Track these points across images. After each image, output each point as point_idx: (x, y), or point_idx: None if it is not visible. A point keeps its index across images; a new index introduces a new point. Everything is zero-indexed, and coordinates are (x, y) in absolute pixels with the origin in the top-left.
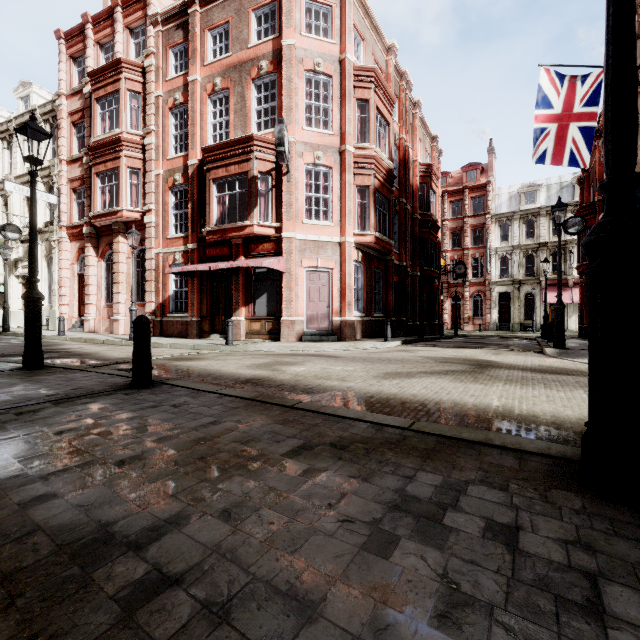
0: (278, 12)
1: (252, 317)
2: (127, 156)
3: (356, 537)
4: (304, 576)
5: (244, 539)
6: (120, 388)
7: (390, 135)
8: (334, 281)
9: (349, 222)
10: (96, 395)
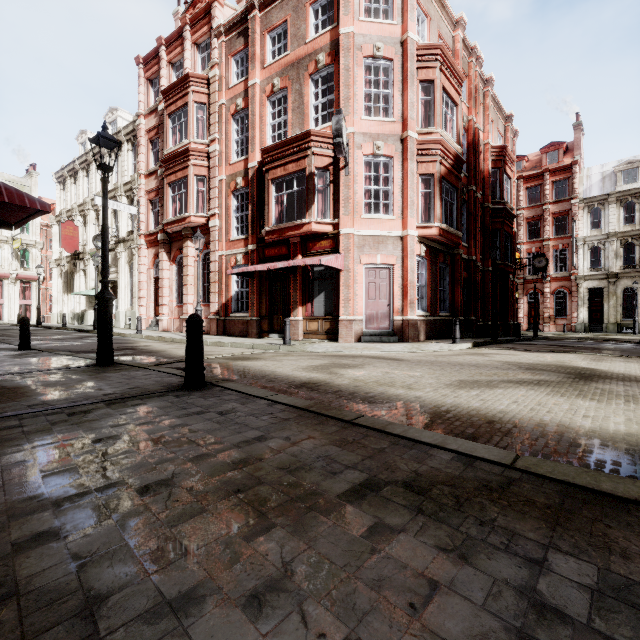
0: (336, 1)
1: (309, 317)
2: (194, 165)
3: None
4: None
5: None
6: (173, 389)
7: (458, 117)
8: (395, 278)
9: (412, 214)
10: (148, 396)
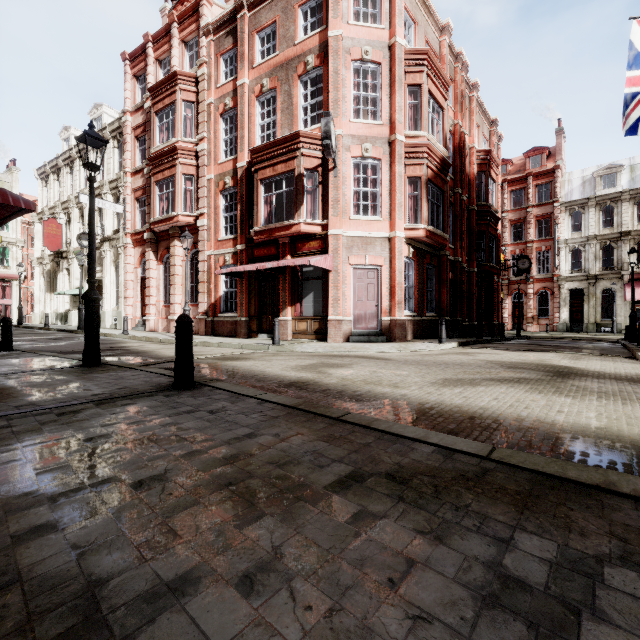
0: (325, 4)
1: (298, 317)
2: (182, 163)
3: None
4: None
5: (267, 637)
6: (162, 389)
7: (444, 121)
8: (383, 279)
9: (399, 216)
10: (138, 396)
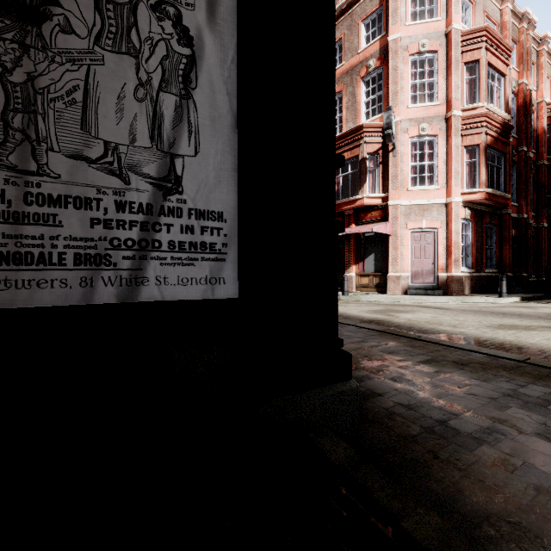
0: (384, 14)
1: (361, 273)
2: None
3: (479, 401)
4: (448, 406)
5: (408, 389)
6: None
7: (505, 86)
8: (439, 240)
9: (456, 183)
10: None
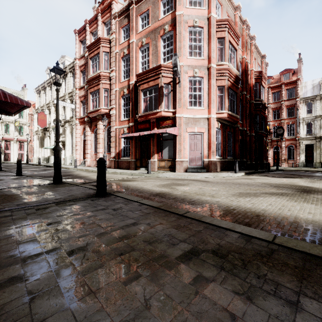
0: None
1: (160, 159)
2: (103, 83)
3: None
4: None
5: None
6: (90, 196)
7: (237, 56)
8: (204, 139)
9: (213, 106)
10: (77, 200)
